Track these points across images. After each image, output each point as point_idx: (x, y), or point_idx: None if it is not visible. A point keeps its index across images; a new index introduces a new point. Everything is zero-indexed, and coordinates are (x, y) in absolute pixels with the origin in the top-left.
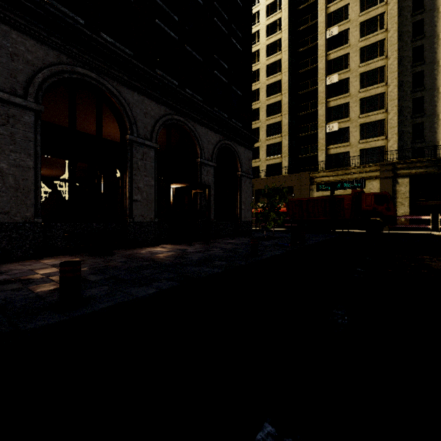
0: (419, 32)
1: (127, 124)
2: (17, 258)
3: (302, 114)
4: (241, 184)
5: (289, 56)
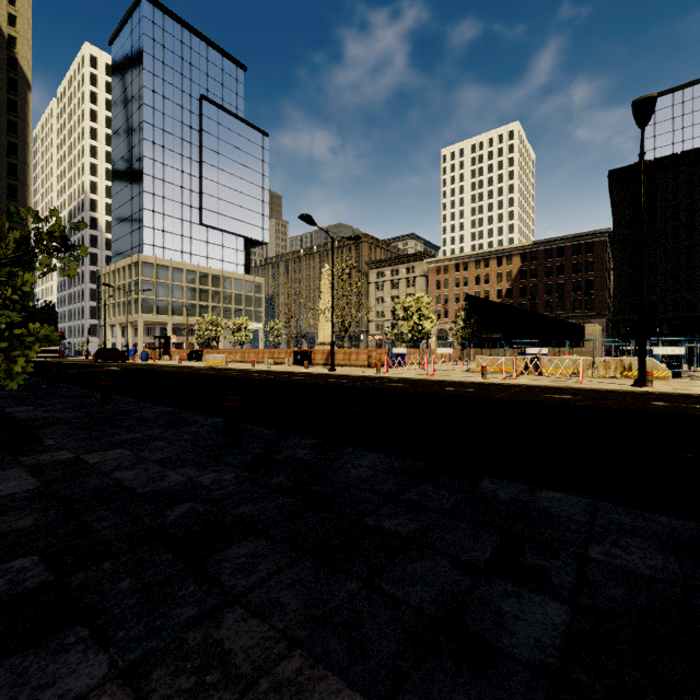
0: (14, 195)
1: None
2: None
3: None
4: None
5: None
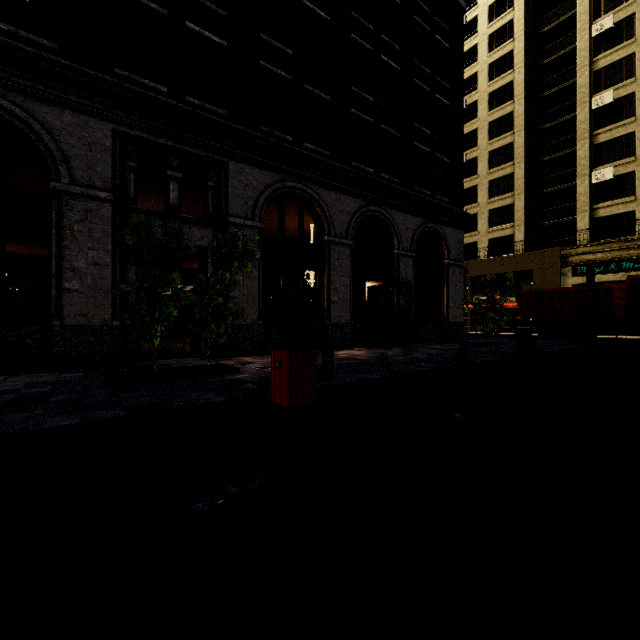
0: None
1: (325, 225)
2: (248, 354)
3: (549, 159)
4: (448, 275)
5: (525, 74)
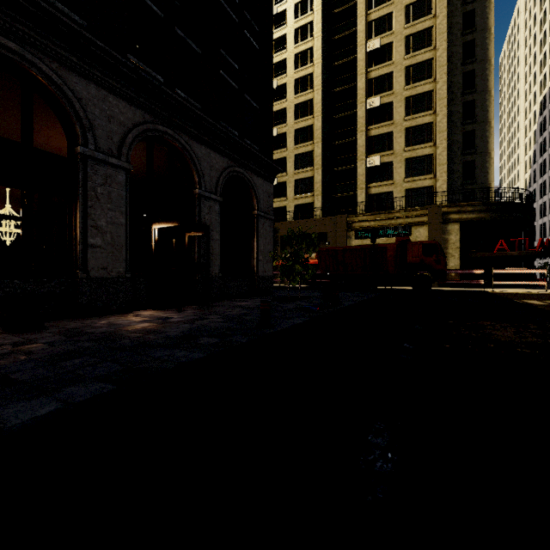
0: (470, 55)
1: (78, 129)
2: None
3: (339, 144)
4: (258, 227)
5: (322, 70)
